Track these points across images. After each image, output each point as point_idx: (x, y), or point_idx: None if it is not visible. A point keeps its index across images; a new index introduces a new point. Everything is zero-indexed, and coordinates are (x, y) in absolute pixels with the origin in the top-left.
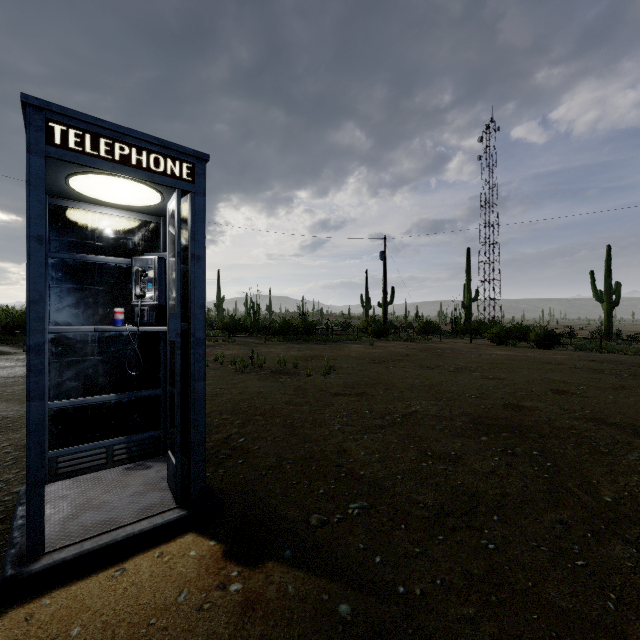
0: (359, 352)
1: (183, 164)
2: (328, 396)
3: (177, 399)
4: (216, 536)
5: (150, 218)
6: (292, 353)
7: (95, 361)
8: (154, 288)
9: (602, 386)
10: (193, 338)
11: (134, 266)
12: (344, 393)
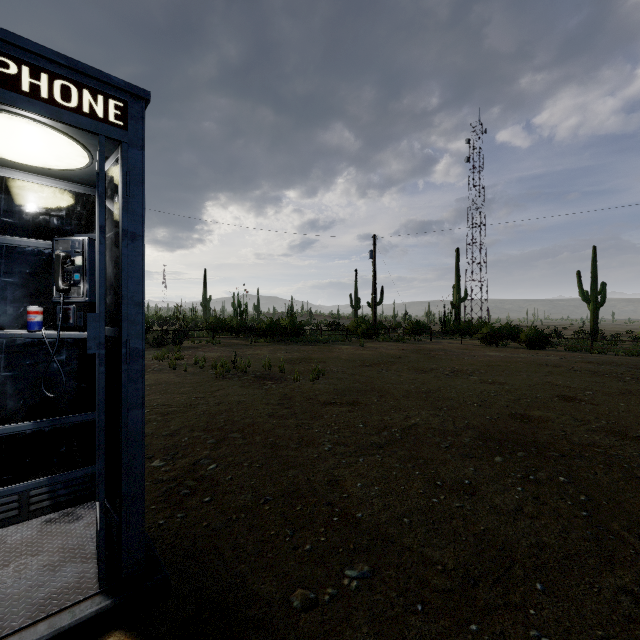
0: (349, 354)
1: (109, 101)
2: (317, 406)
3: (99, 437)
4: (154, 637)
5: (84, 189)
6: (279, 355)
7: (1, 378)
8: (83, 280)
9: (608, 391)
10: (125, 349)
11: (55, 250)
12: (334, 402)
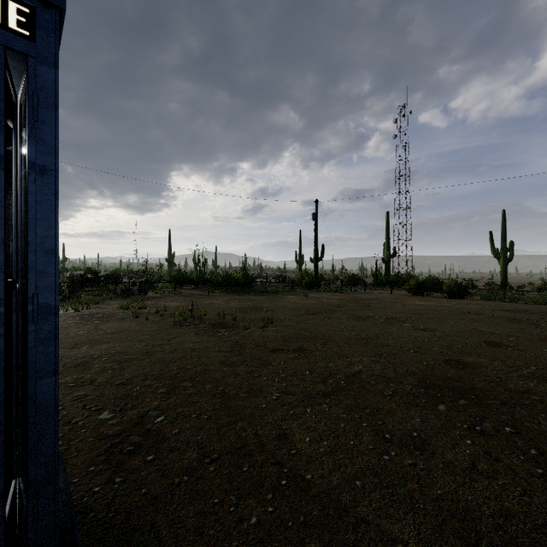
0: (295, 303)
1: (9, 3)
2: (266, 353)
3: None
4: None
5: None
6: (232, 304)
7: None
8: None
9: (530, 337)
10: (32, 305)
11: None
12: (282, 349)
